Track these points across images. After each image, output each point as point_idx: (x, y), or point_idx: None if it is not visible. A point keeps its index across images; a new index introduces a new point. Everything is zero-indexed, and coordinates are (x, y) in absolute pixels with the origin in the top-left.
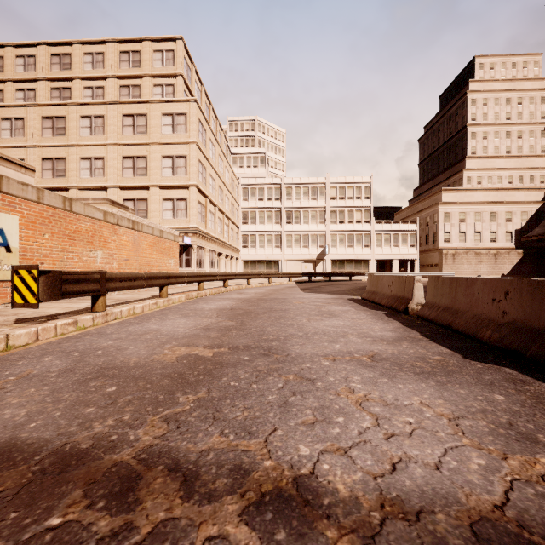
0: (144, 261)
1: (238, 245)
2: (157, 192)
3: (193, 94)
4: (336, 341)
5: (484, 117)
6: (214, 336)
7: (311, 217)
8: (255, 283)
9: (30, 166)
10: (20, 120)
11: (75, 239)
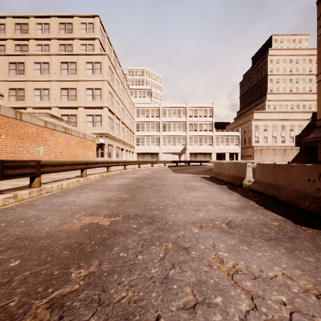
0: (73, 153)
1: (134, 144)
2: (82, 111)
3: (106, 51)
4: (200, 209)
5: (277, 70)
6: (112, 206)
7: (177, 127)
8: (143, 167)
9: None
10: None
11: (24, 139)
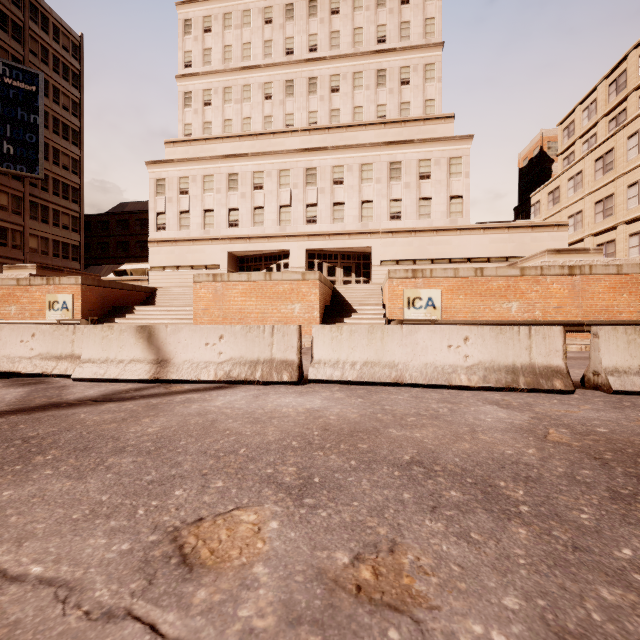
0: (595, 308)
1: None
2: None
3: None
4: None
5: None
6: None
7: None
8: None
9: (562, 222)
10: (579, 174)
11: (486, 296)
